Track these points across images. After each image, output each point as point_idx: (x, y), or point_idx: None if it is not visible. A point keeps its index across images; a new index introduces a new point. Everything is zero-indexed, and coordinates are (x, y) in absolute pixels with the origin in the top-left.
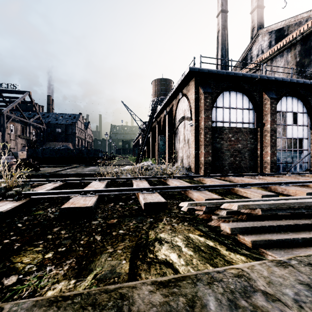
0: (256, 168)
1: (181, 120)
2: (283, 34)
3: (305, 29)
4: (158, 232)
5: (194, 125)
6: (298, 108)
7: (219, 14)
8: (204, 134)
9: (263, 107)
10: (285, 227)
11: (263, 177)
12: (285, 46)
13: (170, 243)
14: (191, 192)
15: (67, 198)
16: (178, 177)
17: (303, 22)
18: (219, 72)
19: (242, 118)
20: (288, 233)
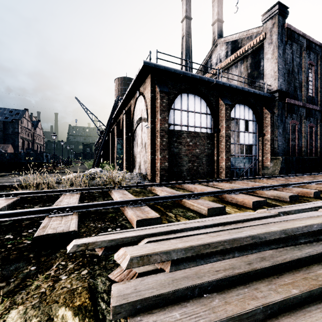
0: (213, 173)
1: (138, 122)
2: (237, 46)
3: (255, 43)
4: (15, 304)
5: (150, 127)
6: (249, 116)
7: (183, 20)
8: (161, 137)
9: (220, 113)
10: (211, 286)
11: (216, 183)
12: (239, 57)
13: None
14: (126, 210)
15: None
16: (125, 187)
17: (253, 37)
18: (176, 71)
19: (200, 123)
20: (212, 301)
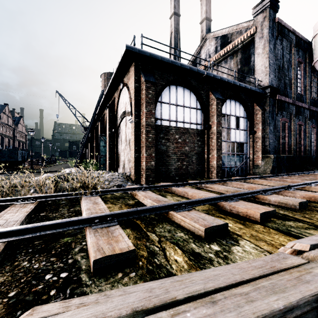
0: (203, 173)
1: (122, 116)
2: (227, 41)
3: (245, 38)
4: None
5: (134, 121)
6: (240, 113)
7: (172, 16)
8: (146, 133)
9: (210, 108)
10: None
11: (209, 185)
12: (229, 53)
13: None
14: (87, 233)
15: None
16: (100, 192)
17: (243, 32)
18: (163, 59)
19: (190, 118)
20: None
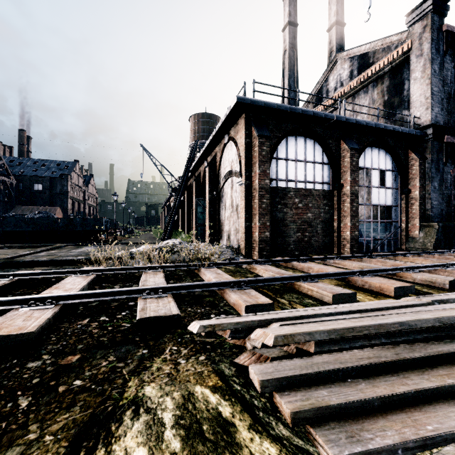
0: (332, 247)
1: (227, 176)
2: (368, 62)
3: (395, 57)
4: (145, 382)
5: (244, 184)
6: (385, 165)
7: (285, 28)
8: (260, 198)
9: (342, 162)
10: (355, 371)
11: (339, 261)
12: (371, 79)
13: (152, 414)
14: (228, 293)
15: (5, 312)
16: (217, 265)
17: (392, 48)
18: (280, 108)
19: (313, 176)
20: (358, 384)
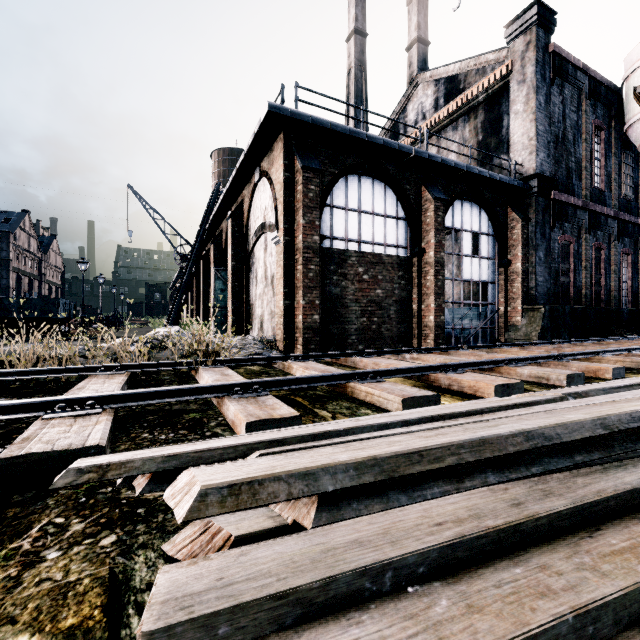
0: (410, 339)
1: (258, 232)
2: (457, 88)
3: (491, 82)
4: None
5: (282, 242)
6: (480, 226)
7: (350, 37)
8: (305, 262)
9: (423, 217)
10: (426, 564)
11: (418, 355)
12: (461, 110)
13: None
14: (226, 403)
15: None
16: (228, 362)
17: (488, 70)
18: (335, 128)
19: (384, 236)
20: (432, 604)
